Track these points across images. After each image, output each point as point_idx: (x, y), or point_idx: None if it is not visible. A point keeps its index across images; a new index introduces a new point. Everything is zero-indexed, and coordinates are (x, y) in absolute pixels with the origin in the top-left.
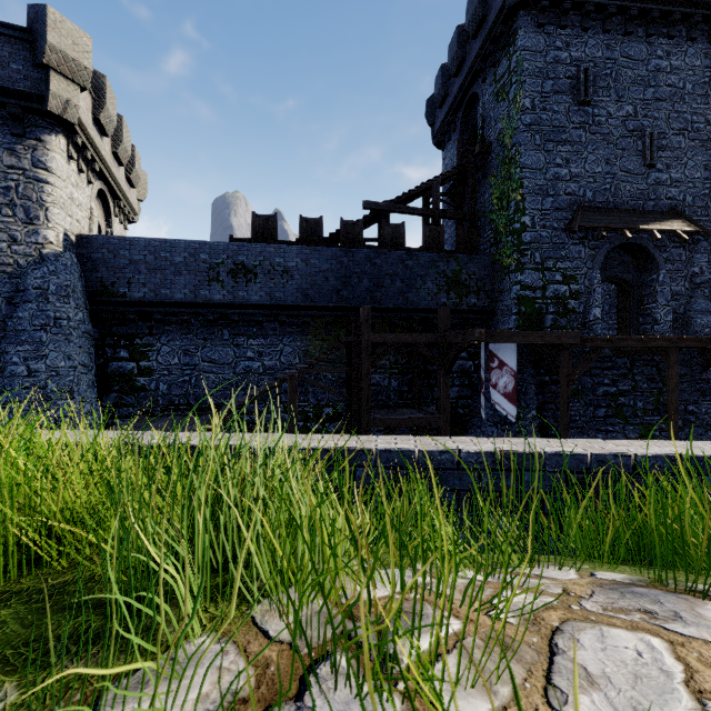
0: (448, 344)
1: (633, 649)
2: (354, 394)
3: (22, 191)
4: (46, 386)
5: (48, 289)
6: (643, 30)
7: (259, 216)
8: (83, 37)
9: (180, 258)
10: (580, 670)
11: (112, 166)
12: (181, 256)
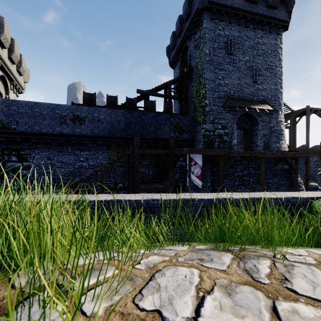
0: (173, 155)
1: (184, 274)
2: (131, 177)
3: None
4: None
5: None
6: (252, 26)
7: (86, 93)
8: None
9: (45, 111)
10: (157, 285)
11: (8, 63)
12: (46, 110)
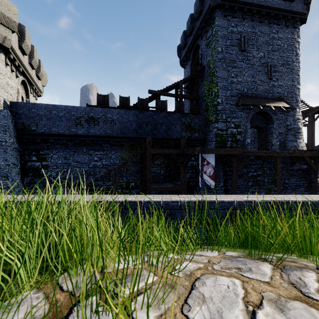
0: (185, 154)
1: (226, 285)
2: (144, 177)
3: None
4: None
5: None
6: (267, 21)
7: (100, 95)
8: (13, 7)
9: (62, 113)
10: (201, 296)
11: (29, 69)
12: (62, 112)
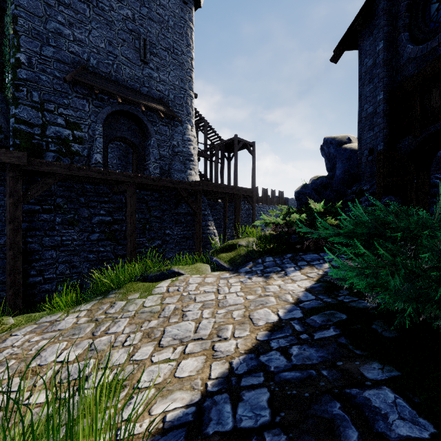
0: None
1: None
2: None
3: None
4: None
5: None
6: None
7: None
8: None
9: None
10: None
11: None
12: None
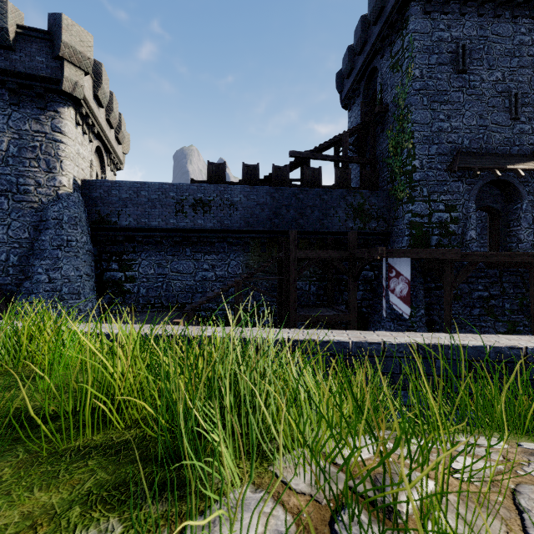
0: (356, 259)
1: None
2: (284, 297)
3: (44, 149)
4: (61, 289)
5: (62, 219)
6: (510, 13)
7: (212, 163)
8: (87, 35)
9: (155, 195)
10: None
11: (106, 129)
12: (156, 194)
